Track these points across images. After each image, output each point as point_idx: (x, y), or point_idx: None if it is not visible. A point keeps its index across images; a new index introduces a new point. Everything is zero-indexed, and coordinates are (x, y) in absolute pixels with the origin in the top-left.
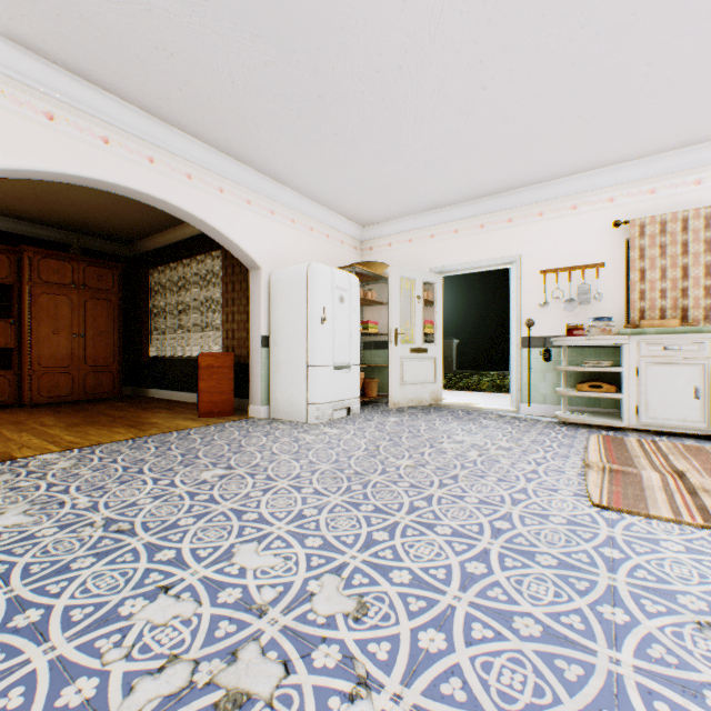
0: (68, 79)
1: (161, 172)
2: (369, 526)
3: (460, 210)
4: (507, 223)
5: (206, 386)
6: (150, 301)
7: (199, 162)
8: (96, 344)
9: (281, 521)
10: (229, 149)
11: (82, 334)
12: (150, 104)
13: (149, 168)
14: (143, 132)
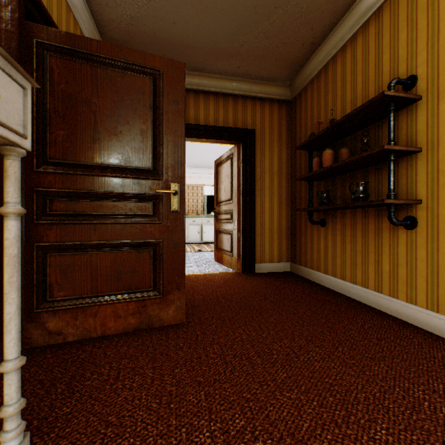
0: None
1: None
2: None
3: None
4: None
5: None
6: None
7: None
8: None
9: None
10: None
11: None
12: None
13: None
14: None
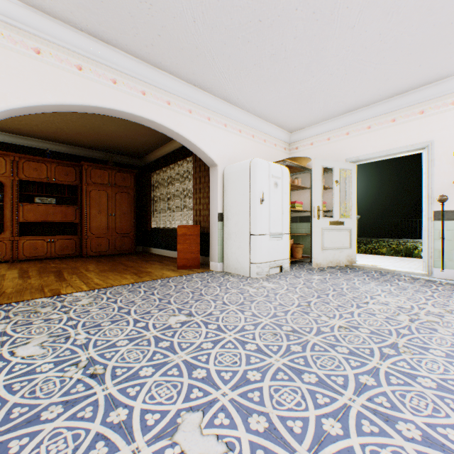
0: (89, 41)
1: (150, 101)
2: (315, 407)
3: (373, 109)
4: (418, 115)
5: (181, 247)
6: (152, 193)
7: (175, 92)
8: (121, 220)
9: (226, 385)
10: (194, 80)
11: (114, 214)
12: (141, 52)
13: (142, 98)
14: (138, 74)
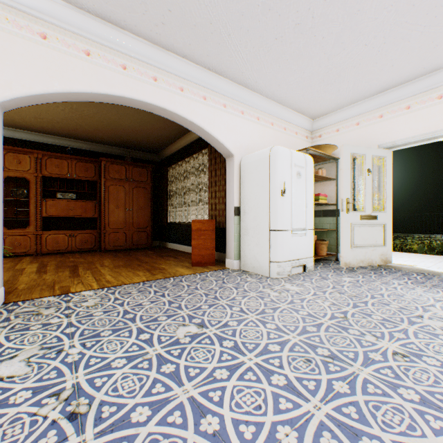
0: (97, 23)
1: (162, 87)
2: None
3: (413, 86)
4: None
5: (195, 243)
6: (168, 188)
7: (188, 78)
8: (138, 215)
9: None
10: (209, 63)
11: (131, 209)
12: (151, 34)
13: (153, 85)
14: (149, 58)
